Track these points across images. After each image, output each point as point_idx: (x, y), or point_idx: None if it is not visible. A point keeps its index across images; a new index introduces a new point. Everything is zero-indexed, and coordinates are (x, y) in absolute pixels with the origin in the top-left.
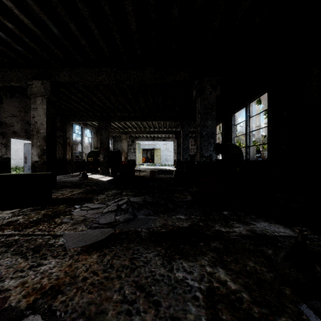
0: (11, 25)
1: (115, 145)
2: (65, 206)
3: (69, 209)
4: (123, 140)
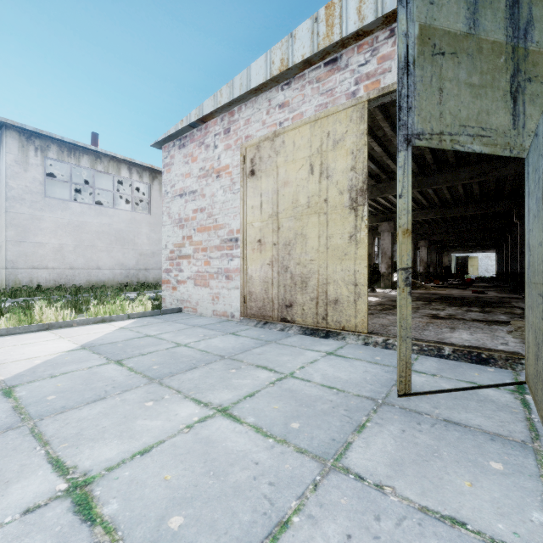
0: None
1: (429, 258)
2: None
3: None
4: (444, 256)
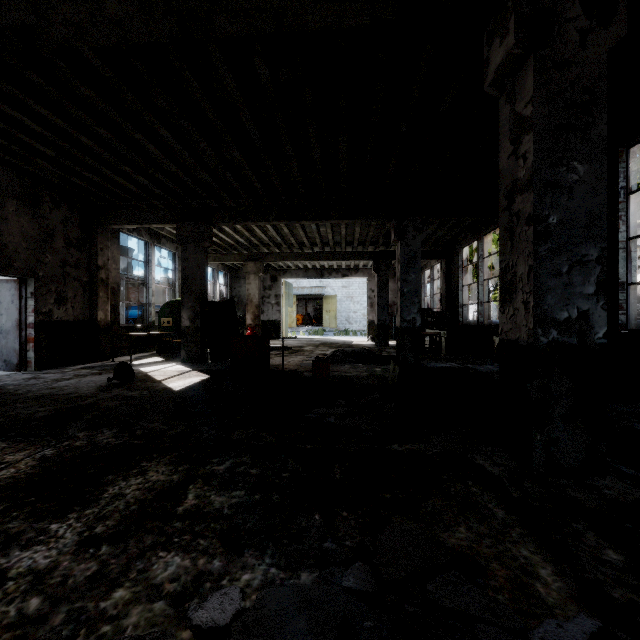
0: None
1: (234, 287)
2: None
3: None
4: (248, 274)
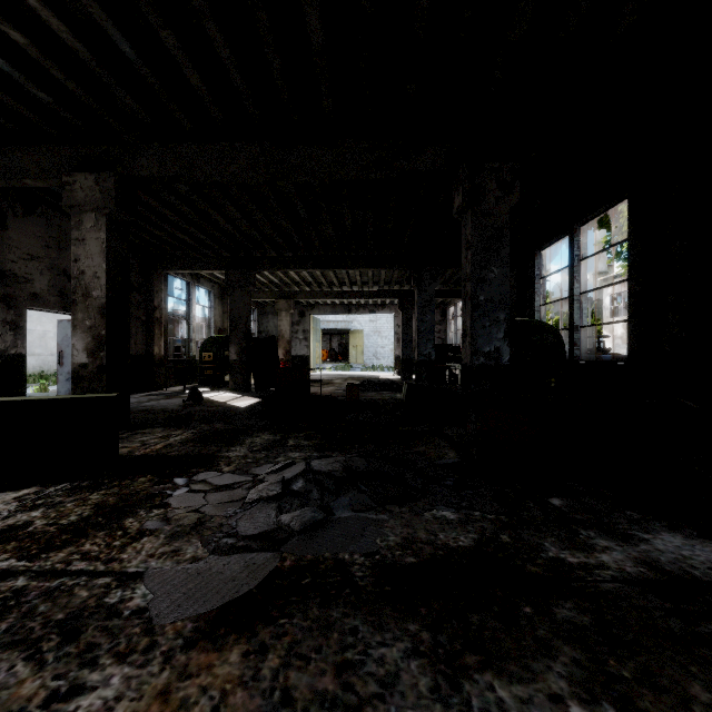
0: (20, 37)
1: (261, 323)
2: (152, 479)
3: (162, 489)
4: (280, 311)
